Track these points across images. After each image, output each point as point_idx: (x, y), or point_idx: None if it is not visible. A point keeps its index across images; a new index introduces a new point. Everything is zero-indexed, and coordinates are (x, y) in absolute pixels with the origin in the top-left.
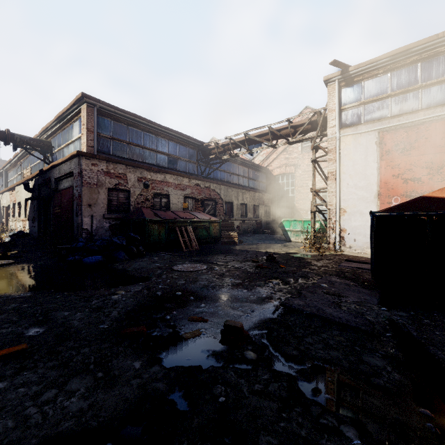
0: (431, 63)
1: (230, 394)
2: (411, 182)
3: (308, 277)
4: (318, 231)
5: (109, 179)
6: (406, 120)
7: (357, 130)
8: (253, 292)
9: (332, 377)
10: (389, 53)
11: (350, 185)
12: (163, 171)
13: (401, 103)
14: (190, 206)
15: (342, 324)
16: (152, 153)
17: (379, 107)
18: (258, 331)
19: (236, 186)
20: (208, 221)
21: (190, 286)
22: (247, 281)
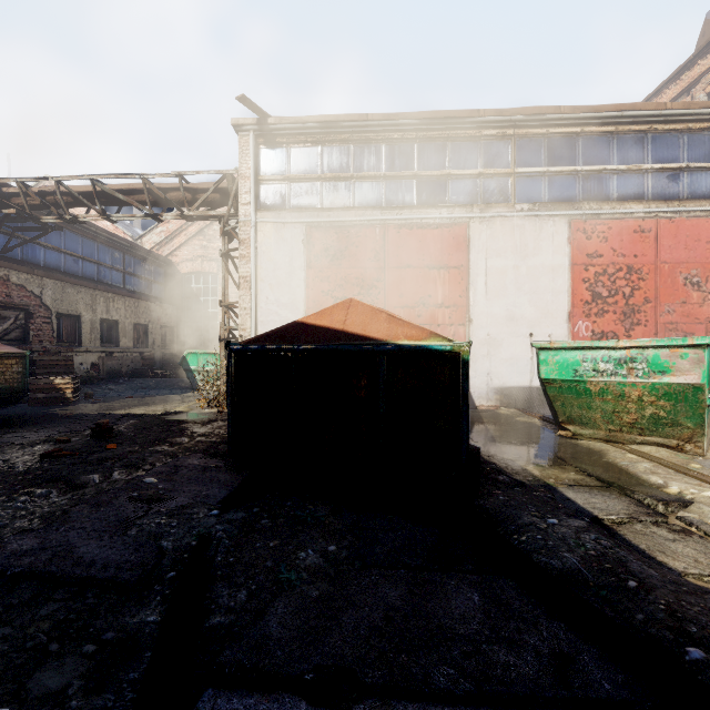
0: (363, 150)
1: None
2: None
3: (140, 466)
4: None
5: None
6: (337, 218)
7: (279, 217)
8: None
9: None
10: (318, 118)
11: (271, 300)
12: None
13: (333, 192)
14: None
15: (84, 580)
16: None
17: (308, 191)
18: None
19: (90, 284)
20: None
21: None
22: None
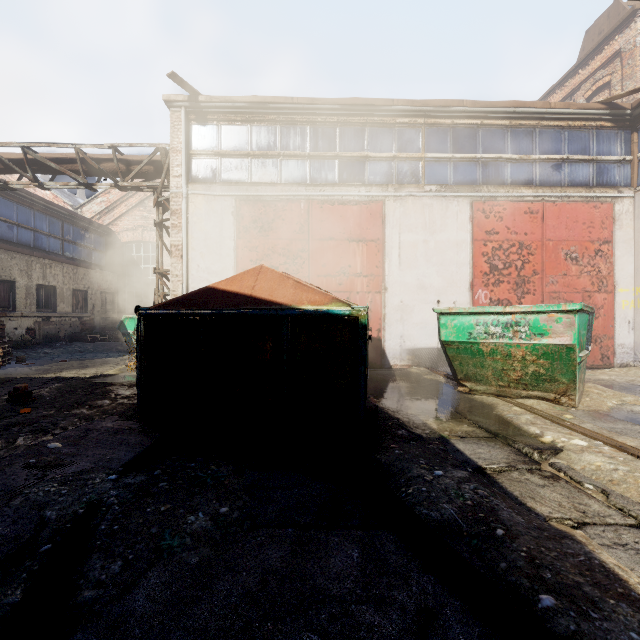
0: (289, 131)
1: None
2: None
3: (49, 430)
4: None
5: None
6: (265, 192)
7: (210, 190)
8: None
9: None
10: (247, 98)
11: (202, 267)
12: None
13: (261, 169)
14: None
15: None
16: None
17: (238, 166)
18: None
19: (25, 250)
20: None
21: None
22: None
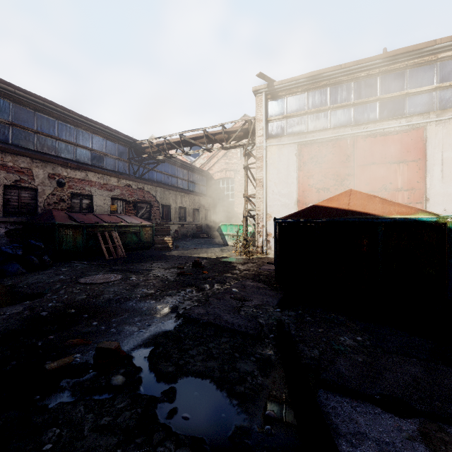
0: (337, 89)
1: (64, 437)
2: (322, 191)
3: (224, 282)
4: (252, 235)
5: (5, 174)
6: (318, 136)
7: (280, 141)
8: (161, 303)
9: (199, 391)
10: (306, 75)
11: (275, 192)
12: (84, 168)
13: (315, 121)
14: (120, 209)
15: (233, 330)
16: (70, 146)
17: (299, 122)
18: (144, 348)
19: (174, 189)
20: (138, 225)
21: (90, 301)
22: (159, 291)
